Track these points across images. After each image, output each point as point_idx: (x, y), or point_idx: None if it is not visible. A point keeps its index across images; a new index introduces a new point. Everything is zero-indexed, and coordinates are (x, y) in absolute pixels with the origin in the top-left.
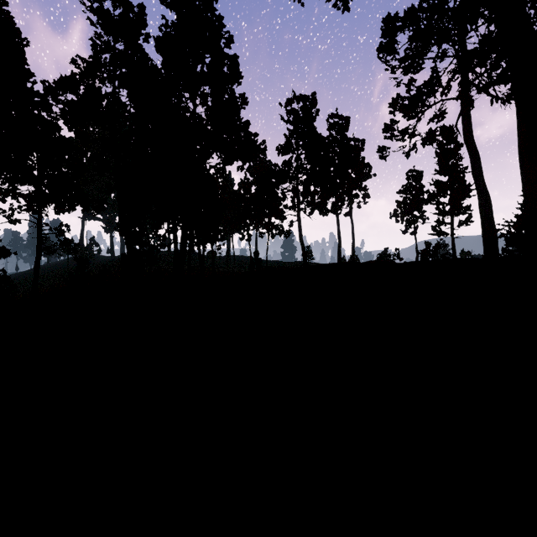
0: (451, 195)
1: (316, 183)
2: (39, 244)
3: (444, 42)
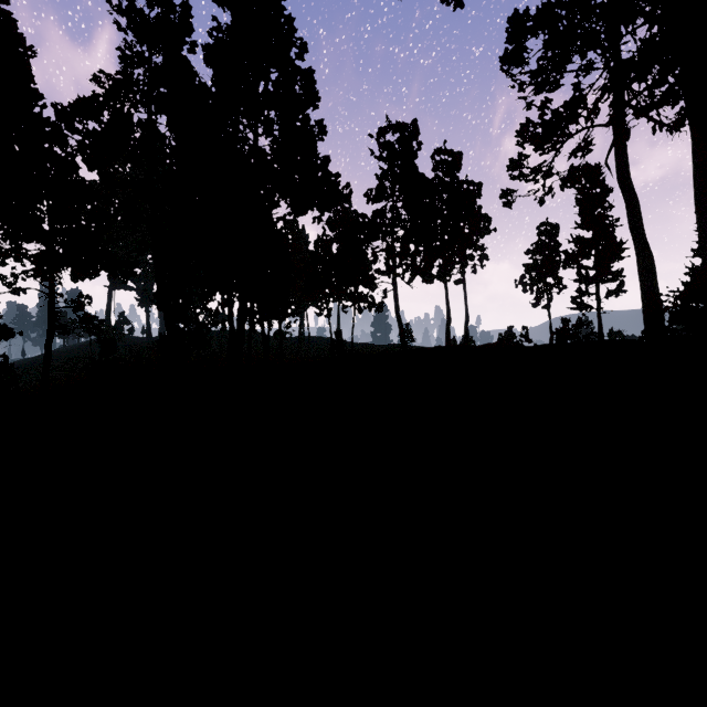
0: (597, 257)
1: (418, 240)
2: (50, 321)
3: (590, 49)
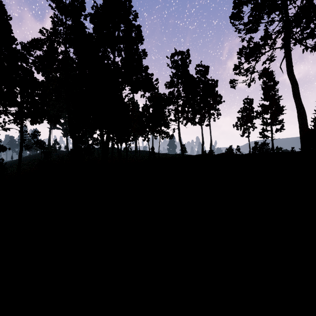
0: (271, 113)
1: (189, 105)
2: (21, 143)
3: (273, 11)
